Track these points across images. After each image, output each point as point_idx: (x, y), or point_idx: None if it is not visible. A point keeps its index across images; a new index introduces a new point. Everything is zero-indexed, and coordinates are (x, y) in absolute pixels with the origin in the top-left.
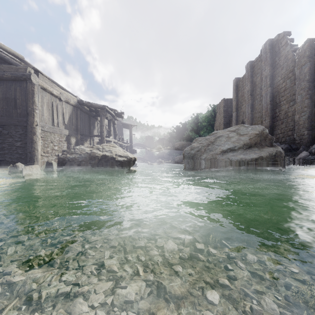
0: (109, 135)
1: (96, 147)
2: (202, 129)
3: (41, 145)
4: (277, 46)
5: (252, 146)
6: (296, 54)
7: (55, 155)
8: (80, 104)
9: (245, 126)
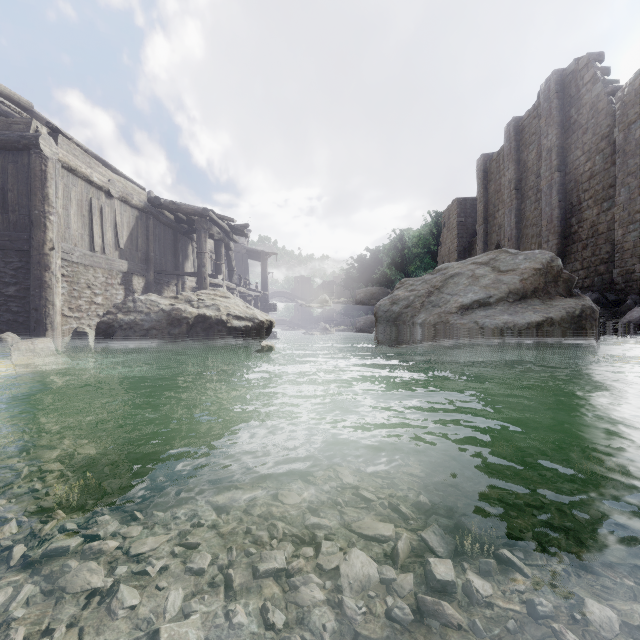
0: (217, 273)
1: (185, 299)
2: (411, 262)
3: (64, 293)
4: (574, 84)
5: (528, 296)
6: (617, 99)
7: (98, 316)
8: (154, 206)
9: (511, 252)
